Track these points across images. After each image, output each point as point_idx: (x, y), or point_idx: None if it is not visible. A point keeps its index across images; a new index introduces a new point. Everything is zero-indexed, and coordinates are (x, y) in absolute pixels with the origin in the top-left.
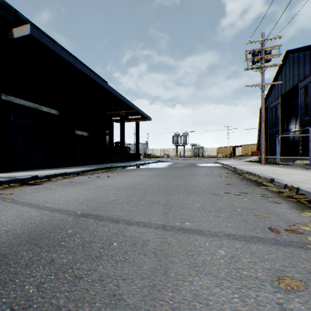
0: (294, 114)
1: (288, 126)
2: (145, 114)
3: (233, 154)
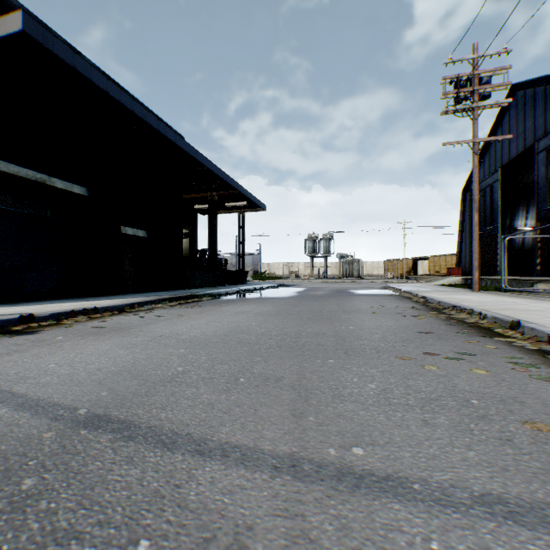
0: (523, 201)
1: (513, 221)
2: (255, 199)
3: (414, 272)
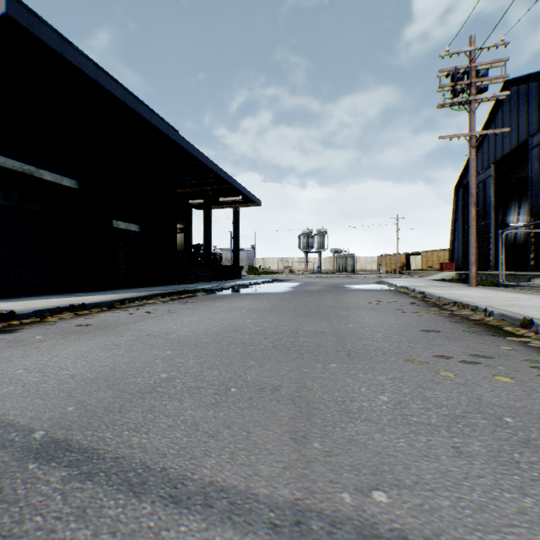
0: (515, 197)
1: (505, 217)
2: (250, 194)
3: (407, 267)
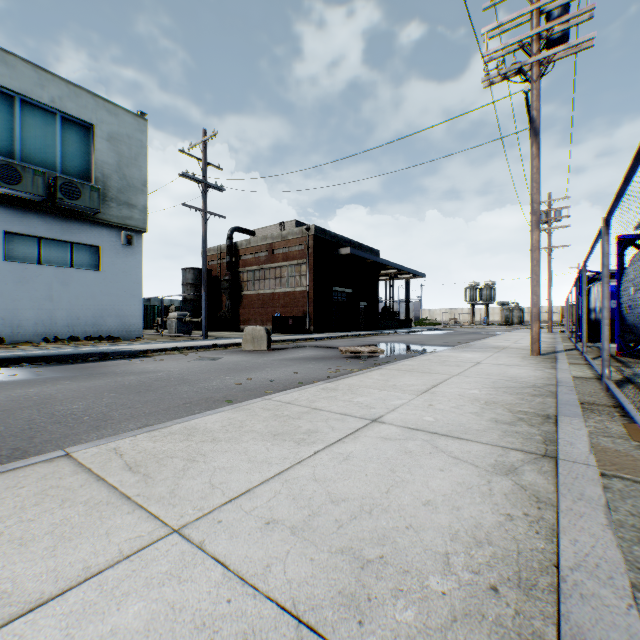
0: None
1: None
2: (418, 273)
3: None
